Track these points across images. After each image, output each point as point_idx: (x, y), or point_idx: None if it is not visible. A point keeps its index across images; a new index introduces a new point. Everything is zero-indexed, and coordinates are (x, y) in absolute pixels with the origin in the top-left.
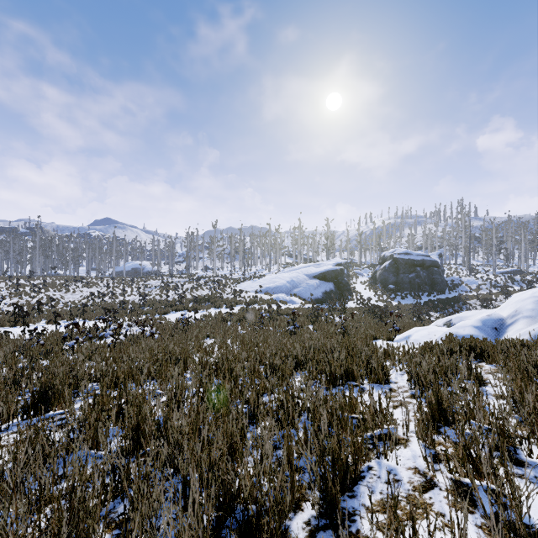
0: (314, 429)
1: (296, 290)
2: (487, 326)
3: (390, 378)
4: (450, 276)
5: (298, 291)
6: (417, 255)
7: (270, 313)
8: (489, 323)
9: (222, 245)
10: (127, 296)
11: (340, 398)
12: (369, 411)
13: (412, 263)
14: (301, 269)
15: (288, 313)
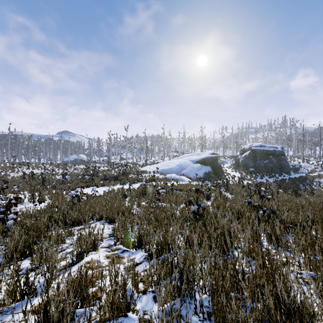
0: None
1: (184, 171)
2: None
3: None
4: (291, 163)
5: (186, 172)
6: (269, 147)
7: (165, 188)
8: None
9: (131, 142)
10: (57, 175)
11: None
12: None
13: (266, 152)
14: (186, 157)
15: (181, 188)
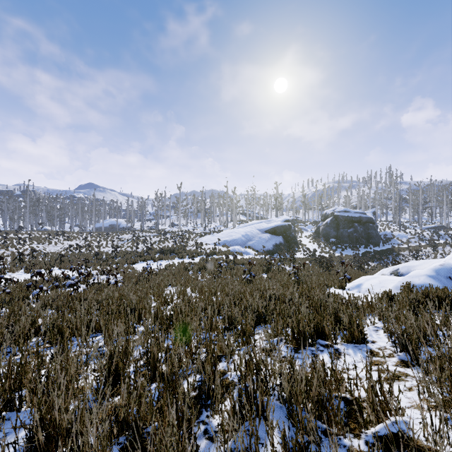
0: (293, 424)
1: (250, 243)
2: (441, 275)
3: (367, 337)
4: (383, 231)
5: (252, 243)
6: (355, 212)
7: (227, 262)
8: (443, 272)
9: (186, 205)
10: (102, 248)
11: (322, 373)
12: (367, 397)
13: (350, 219)
14: (254, 225)
15: (244, 262)
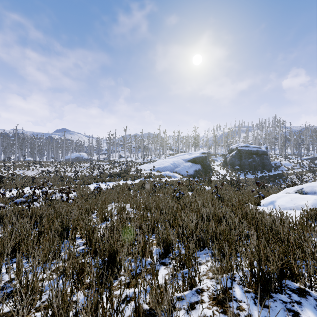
0: None
1: (177, 169)
2: None
3: None
4: (273, 161)
5: (178, 169)
6: (253, 147)
7: (160, 183)
8: None
9: (130, 142)
10: (67, 173)
11: None
12: None
13: (250, 152)
14: (179, 156)
15: (173, 183)
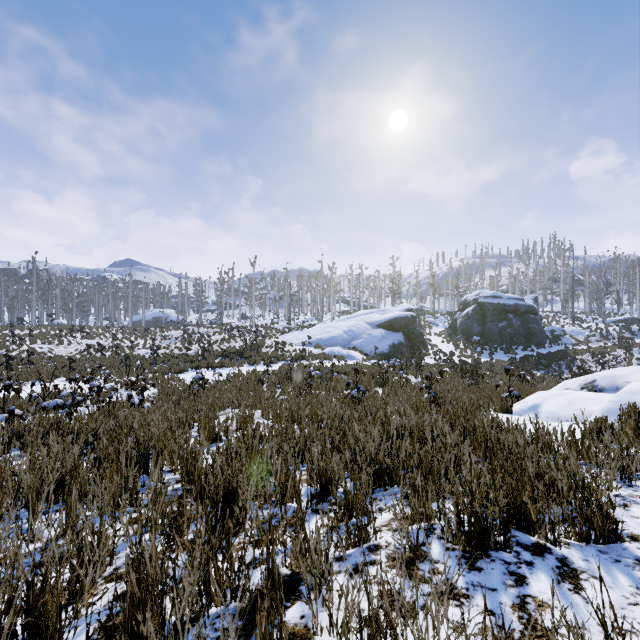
0: None
1: (355, 342)
2: None
3: (623, 529)
4: (549, 326)
5: (358, 343)
6: (508, 298)
7: (322, 371)
8: None
9: (262, 288)
10: (137, 349)
11: None
12: None
13: (502, 309)
14: (361, 316)
15: (346, 371)
